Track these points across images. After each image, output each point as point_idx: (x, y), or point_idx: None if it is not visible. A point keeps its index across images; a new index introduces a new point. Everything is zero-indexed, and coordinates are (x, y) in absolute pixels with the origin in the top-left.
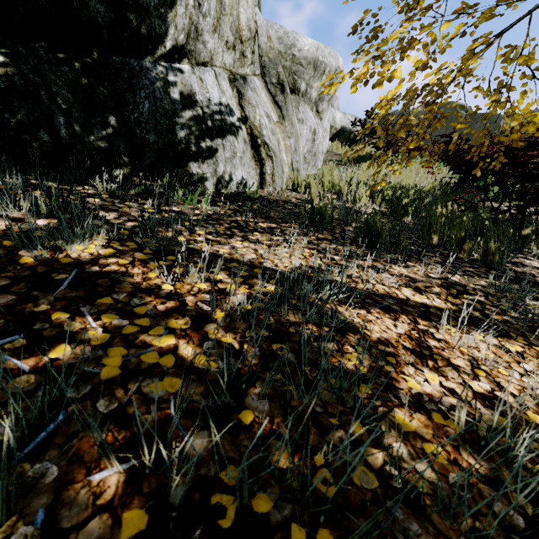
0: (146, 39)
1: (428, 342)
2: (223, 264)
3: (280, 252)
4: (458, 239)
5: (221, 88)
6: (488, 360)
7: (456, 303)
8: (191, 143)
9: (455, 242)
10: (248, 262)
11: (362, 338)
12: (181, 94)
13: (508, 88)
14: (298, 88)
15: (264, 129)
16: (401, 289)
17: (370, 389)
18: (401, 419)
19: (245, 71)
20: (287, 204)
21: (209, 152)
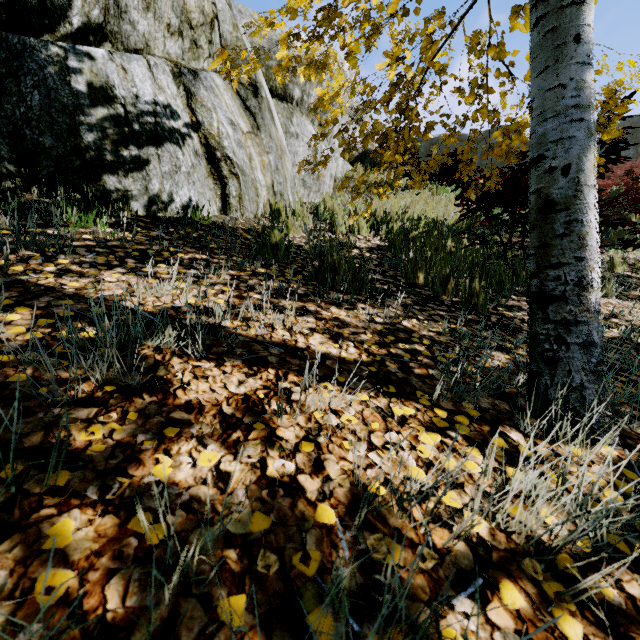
0: (37, 10)
1: (269, 405)
2: (49, 300)
3: (159, 287)
4: (443, 277)
5: (157, 82)
6: (342, 429)
7: (377, 354)
8: (105, 150)
9: (439, 280)
10: (97, 299)
11: (160, 400)
12: (90, 86)
13: (485, 89)
14: (290, 95)
15: (224, 139)
16: (311, 335)
17: (68, 479)
18: (59, 528)
19: (201, 65)
20: (249, 233)
21: (135, 163)
